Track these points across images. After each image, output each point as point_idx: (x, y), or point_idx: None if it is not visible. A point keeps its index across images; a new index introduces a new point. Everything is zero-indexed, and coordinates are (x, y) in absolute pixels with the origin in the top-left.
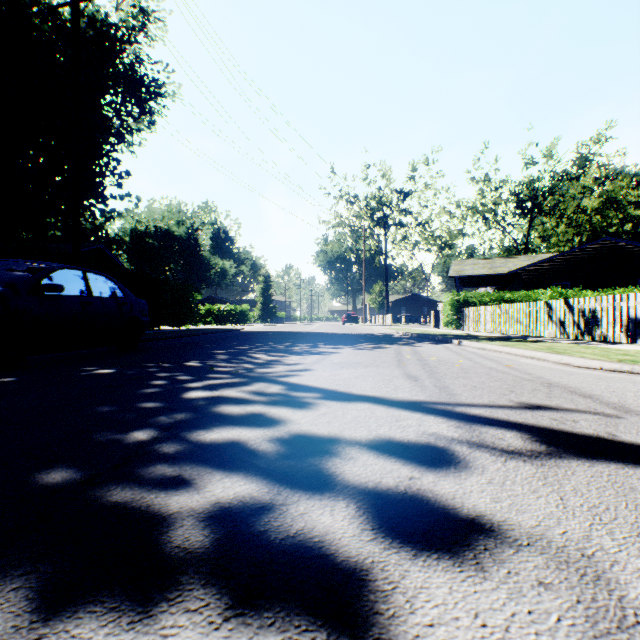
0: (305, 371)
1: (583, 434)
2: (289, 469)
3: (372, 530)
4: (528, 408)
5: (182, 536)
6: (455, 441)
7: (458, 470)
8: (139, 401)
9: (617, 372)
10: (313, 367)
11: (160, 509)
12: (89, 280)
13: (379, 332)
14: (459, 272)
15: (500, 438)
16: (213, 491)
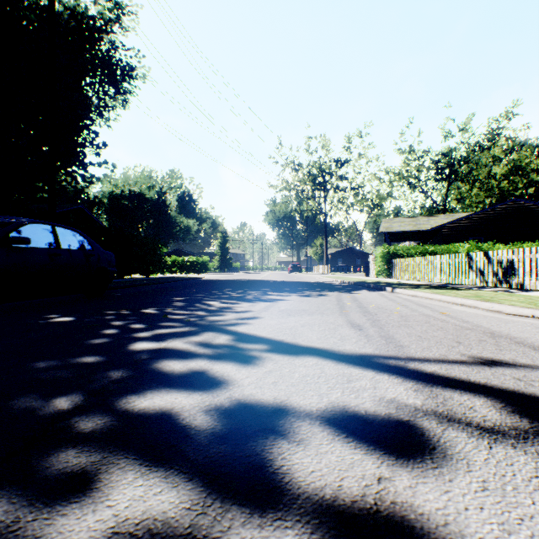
0: (253, 319)
1: None
2: (223, 462)
3: None
4: (484, 364)
5: None
6: (420, 412)
7: (437, 464)
8: (81, 354)
9: None
10: (261, 315)
11: None
12: (58, 234)
13: (320, 280)
14: (388, 228)
15: (470, 407)
16: (115, 507)
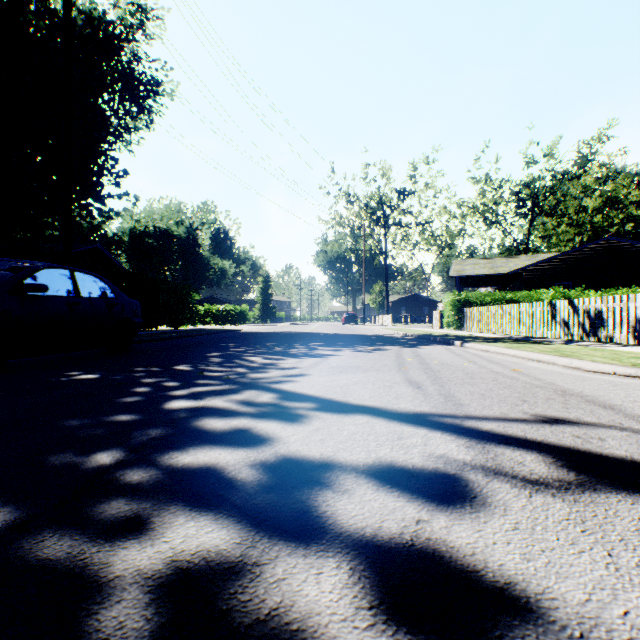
0: (300, 376)
1: (615, 457)
2: (270, 507)
3: (370, 609)
4: (545, 422)
5: (115, 620)
6: (468, 466)
7: (475, 509)
8: (114, 413)
9: (632, 377)
10: (309, 372)
11: (98, 572)
12: (77, 280)
13: (379, 333)
14: (460, 272)
15: (520, 462)
16: (171, 542)
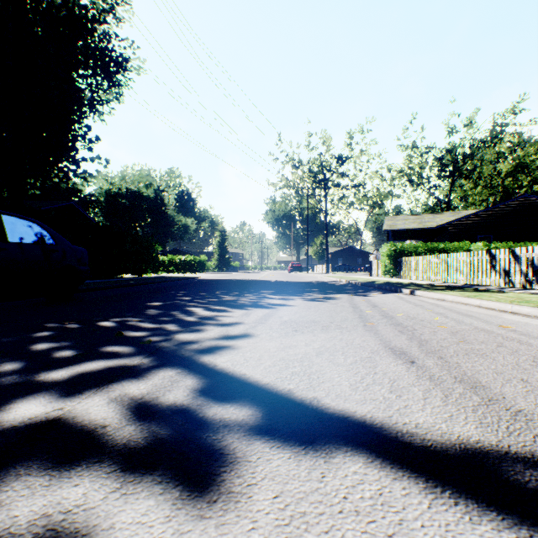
0: (245, 339)
1: None
2: None
3: None
4: None
5: None
6: None
7: None
8: None
9: None
10: (257, 330)
11: None
12: (5, 223)
13: (323, 280)
14: (392, 226)
15: None
16: None
